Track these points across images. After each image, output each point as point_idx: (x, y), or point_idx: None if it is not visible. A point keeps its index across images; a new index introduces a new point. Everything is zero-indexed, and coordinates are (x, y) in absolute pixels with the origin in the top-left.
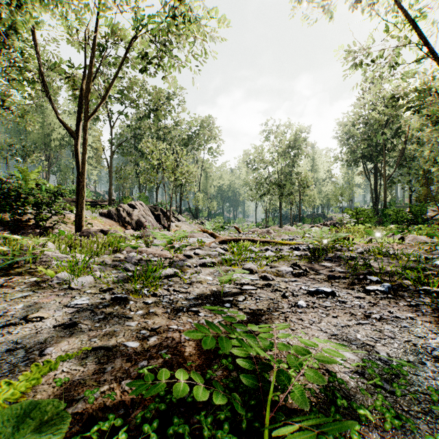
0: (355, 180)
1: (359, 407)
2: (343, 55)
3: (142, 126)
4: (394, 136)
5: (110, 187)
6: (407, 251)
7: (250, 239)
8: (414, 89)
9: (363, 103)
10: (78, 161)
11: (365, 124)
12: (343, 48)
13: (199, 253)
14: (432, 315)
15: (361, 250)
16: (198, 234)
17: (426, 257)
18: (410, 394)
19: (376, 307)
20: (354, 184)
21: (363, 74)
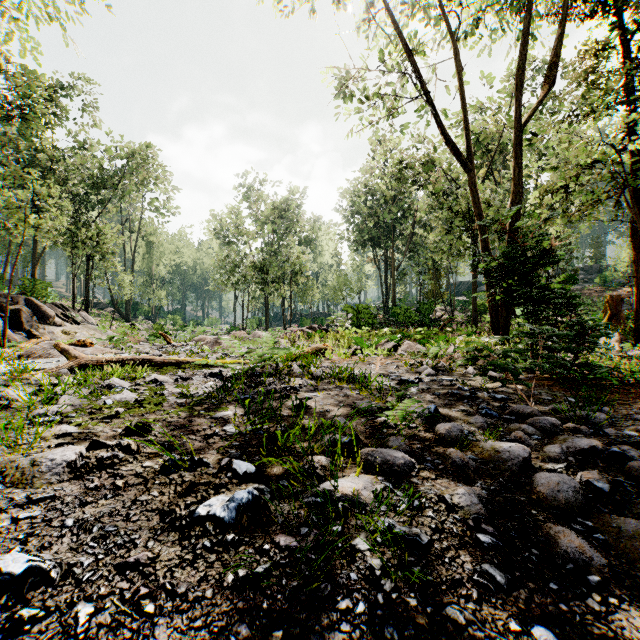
0: (366, 269)
1: None
2: (333, 81)
3: None
4: (404, 216)
5: None
6: (389, 368)
7: (145, 360)
8: (421, 158)
9: (371, 168)
10: None
11: (372, 195)
12: (332, 70)
13: None
14: (268, 639)
15: (320, 373)
16: None
17: (402, 381)
18: None
19: (125, 628)
20: (364, 274)
21: (360, 117)
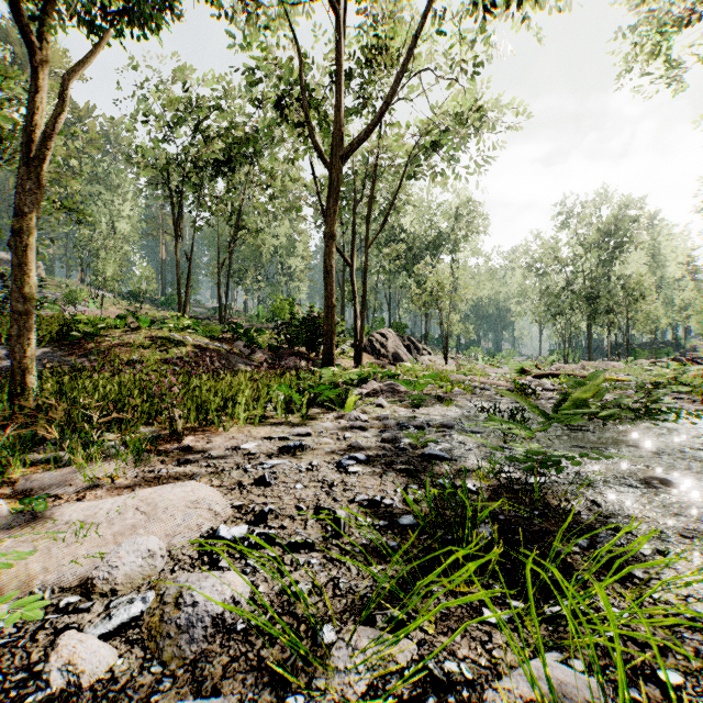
0: None
1: (677, 414)
2: None
3: (371, 225)
4: None
5: (343, 311)
6: None
7: (569, 374)
8: None
9: None
10: (354, 290)
11: None
12: None
13: (527, 384)
14: None
15: None
16: (489, 370)
17: None
18: (698, 410)
19: None
20: None
21: None
